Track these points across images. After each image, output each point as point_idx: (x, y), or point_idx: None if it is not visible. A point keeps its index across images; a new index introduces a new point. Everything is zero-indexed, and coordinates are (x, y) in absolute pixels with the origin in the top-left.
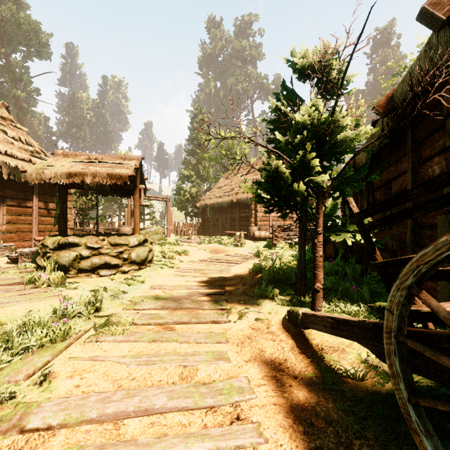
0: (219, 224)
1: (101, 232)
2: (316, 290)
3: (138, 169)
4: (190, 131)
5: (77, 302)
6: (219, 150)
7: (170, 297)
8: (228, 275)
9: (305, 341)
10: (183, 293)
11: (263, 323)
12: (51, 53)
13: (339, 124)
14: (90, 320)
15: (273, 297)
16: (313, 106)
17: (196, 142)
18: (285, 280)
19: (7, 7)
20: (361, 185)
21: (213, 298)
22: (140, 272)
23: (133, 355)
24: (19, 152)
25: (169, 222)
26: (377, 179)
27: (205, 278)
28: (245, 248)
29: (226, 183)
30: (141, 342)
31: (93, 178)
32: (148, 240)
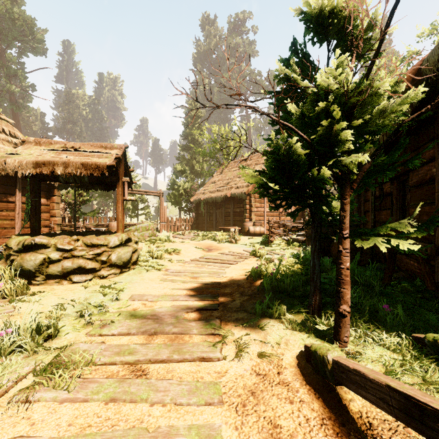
0: (213, 219)
1: (91, 228)
2: (341, 313)
3: (119, 158)
4: (185, 127)
5: (21, 329)
6: (212, 144)
7: (150, 314)
8: (222, 280)
9: (339, 405)
10: (168, 307)
11: (271, 364)
12: (47, 49)
13: (377, 86)
14: (35, 354)
15: (280, 317)
16: (338, 64)
17: (190, 137)
18: (292, 290)
19: (1, 2)
20: (392, 174)
21: (203, 315)
22: (121, 276)
23: (73, 436)
24: (1, 143)
25: (162, 217)
26: (418, 165)
27: (196, 283)
28: (240, 245)
29: (220, 178)
30: (94, 401)
31: (65, 169)
32: (131, 239)
